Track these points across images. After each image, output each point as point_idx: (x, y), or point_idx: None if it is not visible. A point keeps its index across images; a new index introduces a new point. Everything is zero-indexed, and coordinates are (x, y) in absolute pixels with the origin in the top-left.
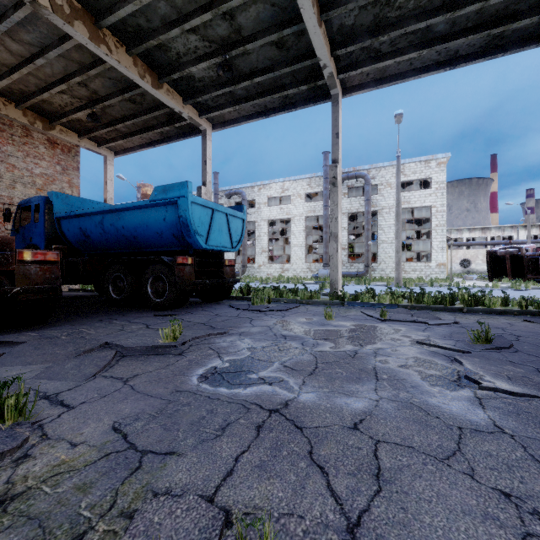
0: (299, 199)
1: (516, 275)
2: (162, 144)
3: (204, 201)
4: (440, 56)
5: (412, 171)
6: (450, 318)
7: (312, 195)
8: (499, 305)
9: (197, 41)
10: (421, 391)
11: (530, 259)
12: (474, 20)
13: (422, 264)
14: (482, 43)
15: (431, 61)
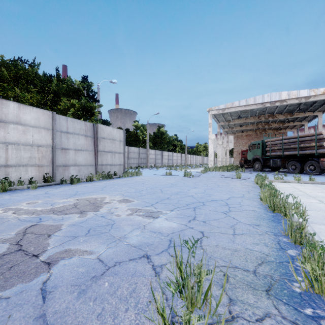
0: None
1: None
2: (302, 126)
3: None
4: None
5: None
6: None
7: None
8: None
9: (283, 119)
10: None
11: None
12: (322, 102)
13: None
14: None
15: None
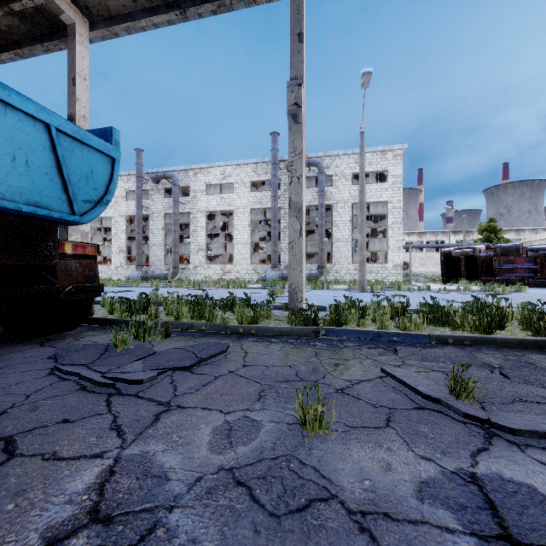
0: (243, 188)
1: (470, 277)
2: (4, 55)
3: None
4: None
5: (368, 162)
6: None
7: (259, 186)
8: None
9: None
10: None
11: (484, 260)
12: None
13: (378, 265)
14: None
15: None
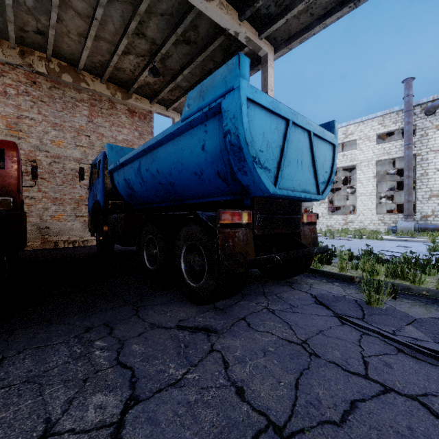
0: (367, 142)
1: None
2: None
3: (272, 101)
4: None
5: None
6: None
7: (382, 137)
8: None
9: None
10: None
11: None
12: None
13: None
14: None
15: None
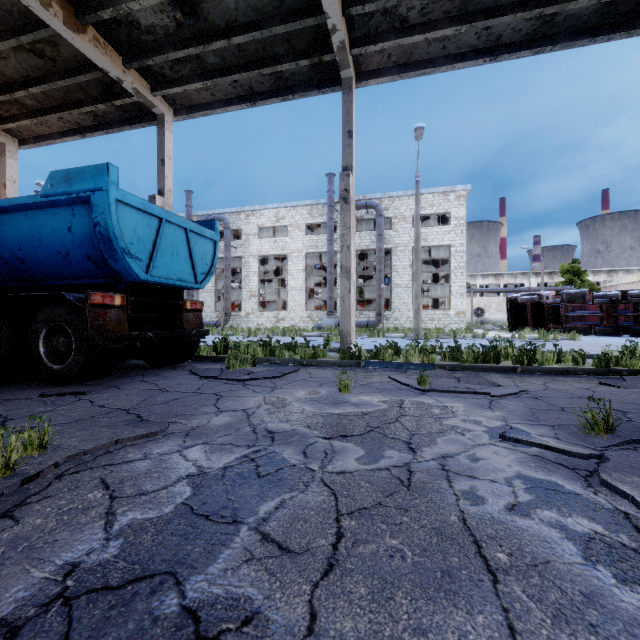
0: (297, 231)
1: (537, 325)
2: (97, 133)
3: (143, 202)
4: (479, 41)
5: (429, 204)
6: (509, 383)
7: (314, 227)
8: (554, 362)
9: None
10: (623, 620)
11: (551, 307)
12: None
13: (440, 312)
14: (529, 29)
15: (468, 46)
